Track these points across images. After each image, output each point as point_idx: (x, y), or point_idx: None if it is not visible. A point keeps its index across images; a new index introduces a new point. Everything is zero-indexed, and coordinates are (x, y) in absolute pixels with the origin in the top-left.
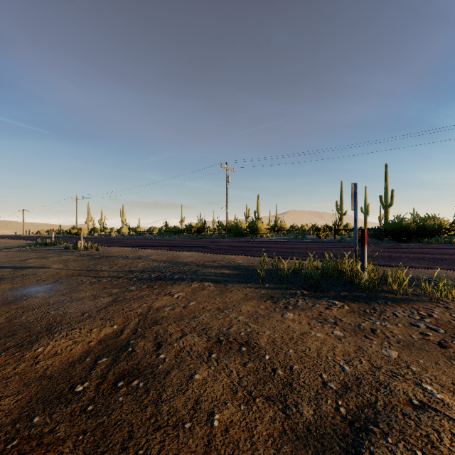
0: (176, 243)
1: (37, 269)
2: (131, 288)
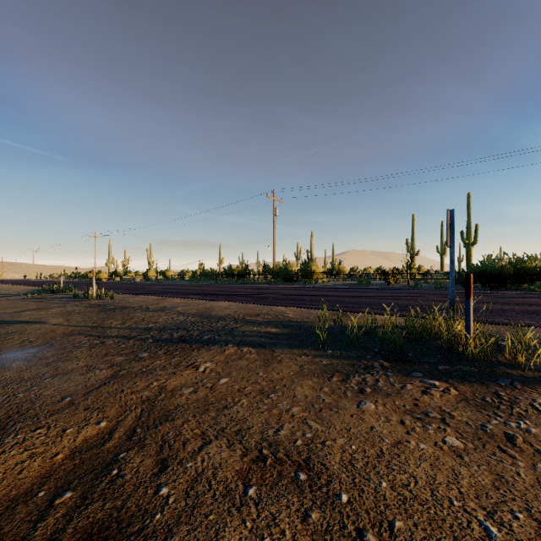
0: (211, 290)
1: (28, 324)
2: (141, 356)
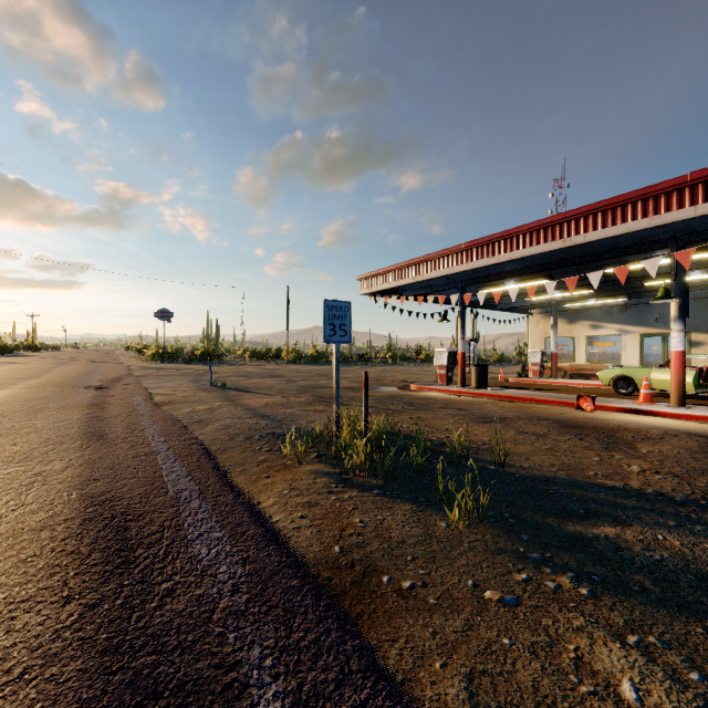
0: None
1: None
2: None
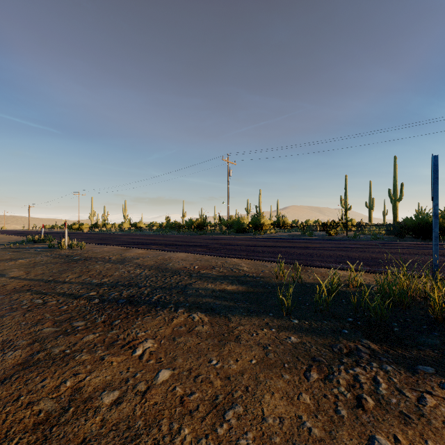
0: (173, 240)
1: None
2: (76, 325)
